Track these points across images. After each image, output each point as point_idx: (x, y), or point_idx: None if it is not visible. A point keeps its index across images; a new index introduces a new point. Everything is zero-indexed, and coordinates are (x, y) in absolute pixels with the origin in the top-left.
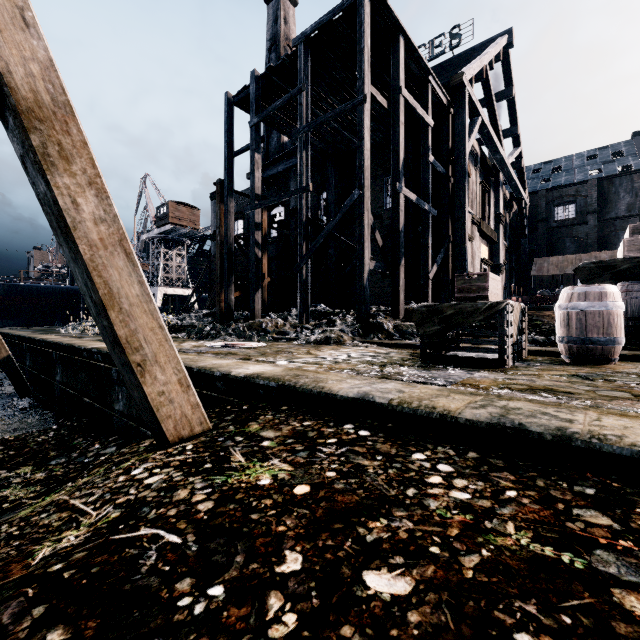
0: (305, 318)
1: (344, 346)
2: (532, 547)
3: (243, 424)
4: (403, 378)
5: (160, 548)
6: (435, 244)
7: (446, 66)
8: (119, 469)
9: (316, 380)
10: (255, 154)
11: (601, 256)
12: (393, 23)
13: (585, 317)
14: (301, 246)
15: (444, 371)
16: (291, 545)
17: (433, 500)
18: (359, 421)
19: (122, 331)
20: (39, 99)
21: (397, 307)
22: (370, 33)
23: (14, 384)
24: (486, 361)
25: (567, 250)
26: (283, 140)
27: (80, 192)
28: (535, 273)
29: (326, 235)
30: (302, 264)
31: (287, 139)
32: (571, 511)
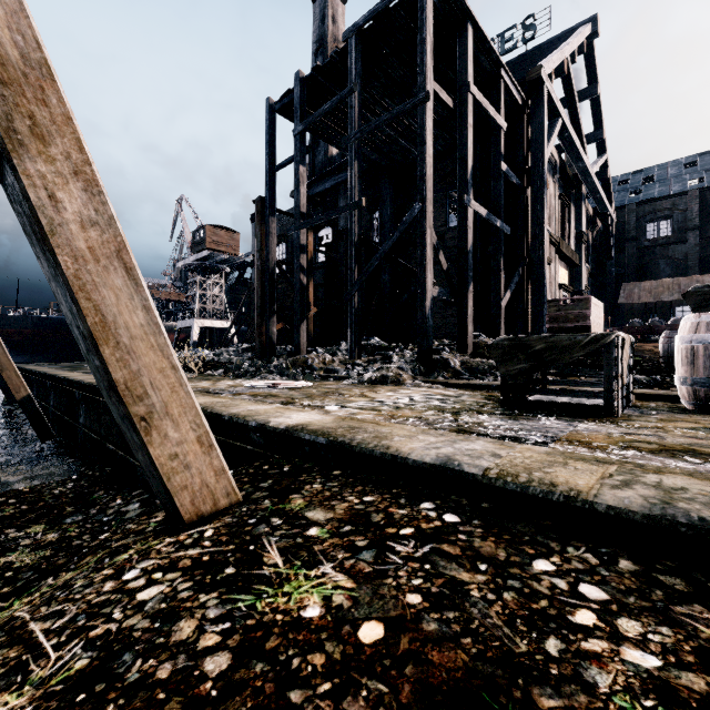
0: (357, 353)
1: (404, 386)
2: None
3: (283, 497)
4: (487, 431)
5: None
6: (507, 267)
7: (518, 63)
8: (111, 565)
9: (378, 435)
10: (300, 167)
11: (704, 280)
12: (460, 8)
13: None
14: (352, 270)
15: (536, 421)
16: None
17: (598, 669)
18: (440, 497)
19: (119, 373)
20: (2, 54)
21: (464, 340)
22: (432, 21)
23: (34, 427)
24: (588, 408)
25: (661, 273)
26: (331, 153)
27: (61, 184)
28: (624, 300)
29: (381, 257)
30: (353, 291)
31: (335, 152)
32: None
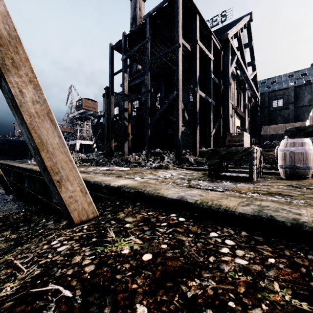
0: (149, 155)
1: (169, 169)
2: (293, 302)
3: (115, 213)
4: (200, 187)
5: (58, 301)
6: (214, 119)
7: (219, 31)
8: (45, 240)
9: (155, 189)
10: (124, 74)
11: (296, 125)
12: (193, 8)
13: (294, 155)
14: (147, 119)
15: (221, 183)
16: (140, 299)
17: (225, 265)
18: (178, 212)
19: (48, 163)
20: (0, 33)
21: (195, 150)
22: (182, 13)
23: (4, 188)
24: (243, 178)
25: (279, 122)
26: (138, 68)
27: (24, 86)
28: (263, 133)
29: (160, 114)
30: (148, 128)
31: (140, 67)
32: (311, 274)
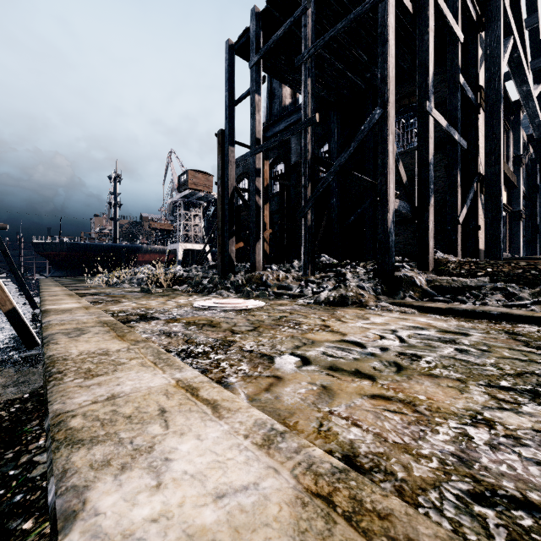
0: (310, 270)
1: (369, 310)
2: None
3: None
4: None
5: None
6: None
7: None
8: None
9: None
10: (255, 96)
11: None
12: None
13: None
14: (305, 188)
15: None
16: None
17: None
18: None
19: None
20: None
21: (425, 257)
22: None
23: (20, 336)
24: None
25: None
26: (284, 103)
27: None
28: None
29: (336, 171)
30: (307, 208)
31: (288, 102)
32: None
